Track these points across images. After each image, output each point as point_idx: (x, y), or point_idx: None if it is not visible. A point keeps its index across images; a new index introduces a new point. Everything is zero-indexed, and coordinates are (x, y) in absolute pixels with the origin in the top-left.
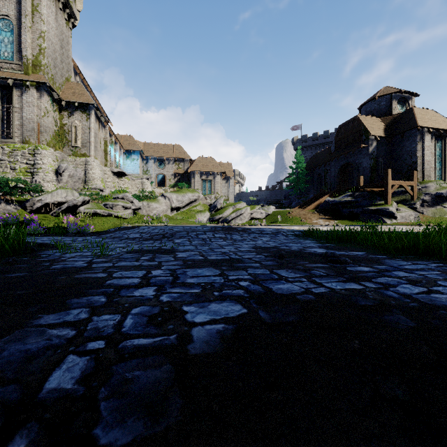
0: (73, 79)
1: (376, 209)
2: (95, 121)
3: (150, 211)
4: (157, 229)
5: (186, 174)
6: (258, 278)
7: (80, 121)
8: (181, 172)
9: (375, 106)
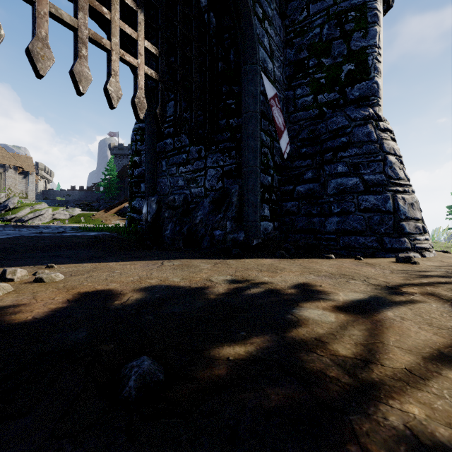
0: None
1: None
2: None
3: None
4: None
5: None
6: (22, 235)
7: None
8: None
9: None
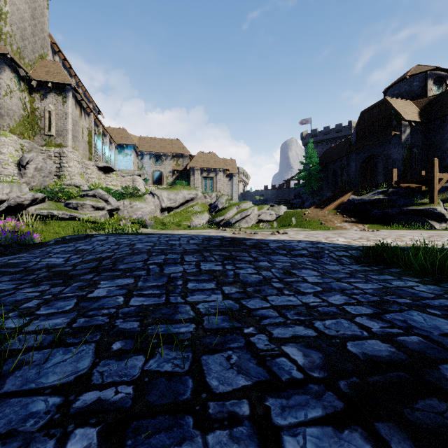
0: (51, 58)
1: (419, 210)
2: (74, 106)
3: (133, 212)
4: (111, 243)
5: (185, 171)
6: None
7: (55, 104)
8: (180, 169)
9: (405, 88)
